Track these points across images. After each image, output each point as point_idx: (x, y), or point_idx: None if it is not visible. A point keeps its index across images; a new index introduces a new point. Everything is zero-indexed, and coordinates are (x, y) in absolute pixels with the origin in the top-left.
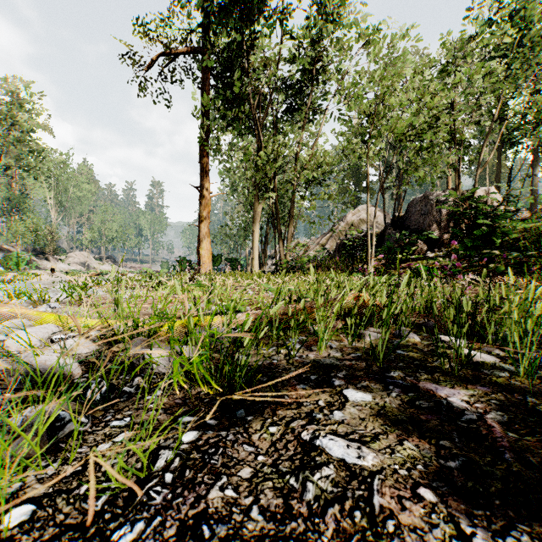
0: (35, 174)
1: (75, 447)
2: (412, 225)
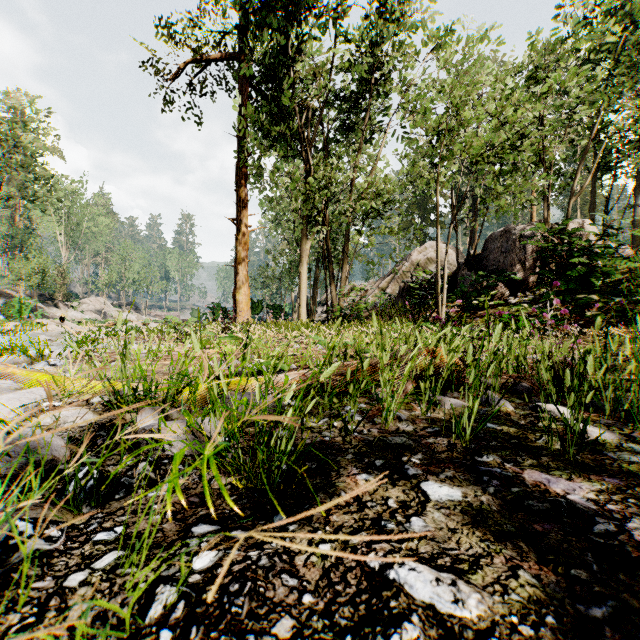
0: (41, 206)
1: (35, 579)
2: (491, 265)
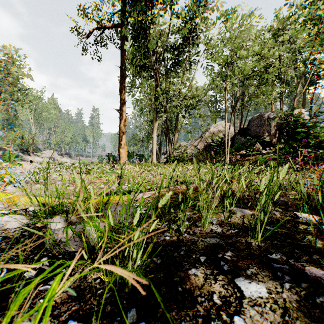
0: (21, 104)
1: None
2: (252, 133)
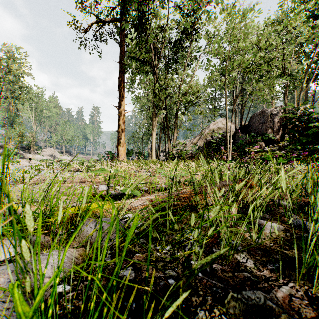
0: (22, 102)
1: None
2: (254, 130)
